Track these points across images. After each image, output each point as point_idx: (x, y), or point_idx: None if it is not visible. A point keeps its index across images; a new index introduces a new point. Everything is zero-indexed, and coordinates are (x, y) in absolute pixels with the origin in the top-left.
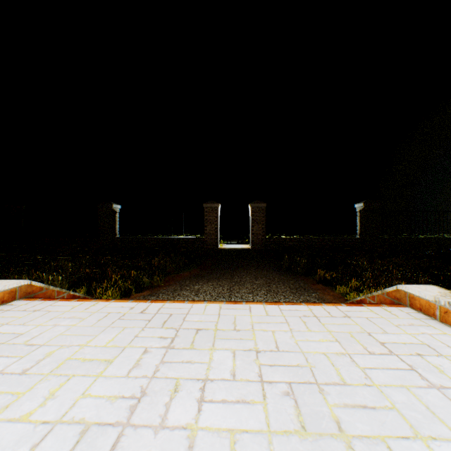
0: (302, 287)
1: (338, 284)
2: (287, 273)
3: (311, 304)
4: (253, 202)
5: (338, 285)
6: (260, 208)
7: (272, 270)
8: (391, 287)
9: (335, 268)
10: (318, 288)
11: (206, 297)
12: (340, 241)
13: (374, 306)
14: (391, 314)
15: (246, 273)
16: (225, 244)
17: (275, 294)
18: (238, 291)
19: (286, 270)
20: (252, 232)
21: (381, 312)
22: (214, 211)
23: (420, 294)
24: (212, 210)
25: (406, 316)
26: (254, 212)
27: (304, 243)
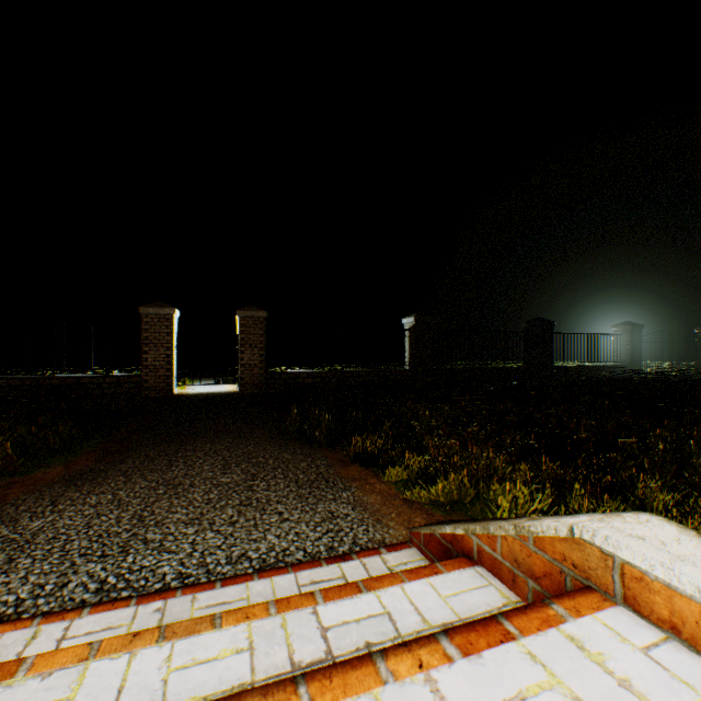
0: (324, 479)
1: (389, 462)
2: (297, 442)
3: (337, 689)
4: (244, 309)
5: (390, 467)
6: (257, 319)
7: (268, 441)
8: (551, 525)
9: (380, 423)
10: (355, 475)
11: (36, 571)
12: (383, 374)
13: (542, 632)
14: (622, 689)
15: (209, 454)
16: (191, 386)
17: (259, 514)
18: (162, 521)
19: (296, 437)
20: (242, 363)
21: (585, 679)
22: (165, 323)
23: (674, 576)
24: (160, 320)
25: (667, 684)
26: (245, 326)
27: (330, 379)
